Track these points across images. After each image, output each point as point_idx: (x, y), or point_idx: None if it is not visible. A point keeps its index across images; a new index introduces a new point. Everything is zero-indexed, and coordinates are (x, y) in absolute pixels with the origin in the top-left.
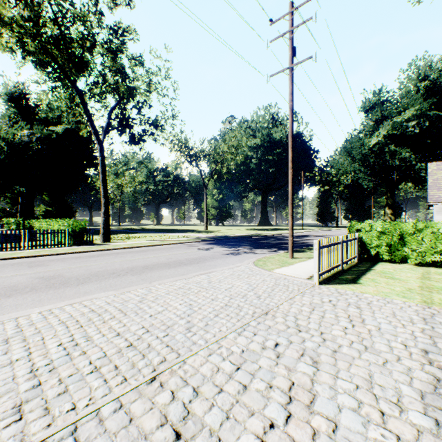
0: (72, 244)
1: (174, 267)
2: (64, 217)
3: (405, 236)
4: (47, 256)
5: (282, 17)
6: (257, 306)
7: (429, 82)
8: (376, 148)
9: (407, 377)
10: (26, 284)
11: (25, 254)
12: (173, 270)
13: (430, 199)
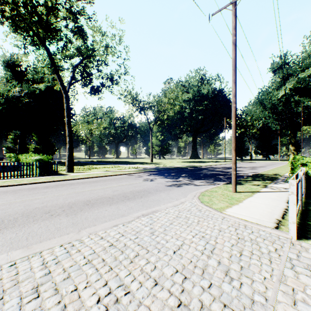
0: (39, 174)
1: (116, 203)
2: (48, 152)
3: None
4: (8, 187)
5: None
6: (235, 308)
7: None
8: (284, 99)
9: None
10: None
11: None
12: (114, 207)
13: None
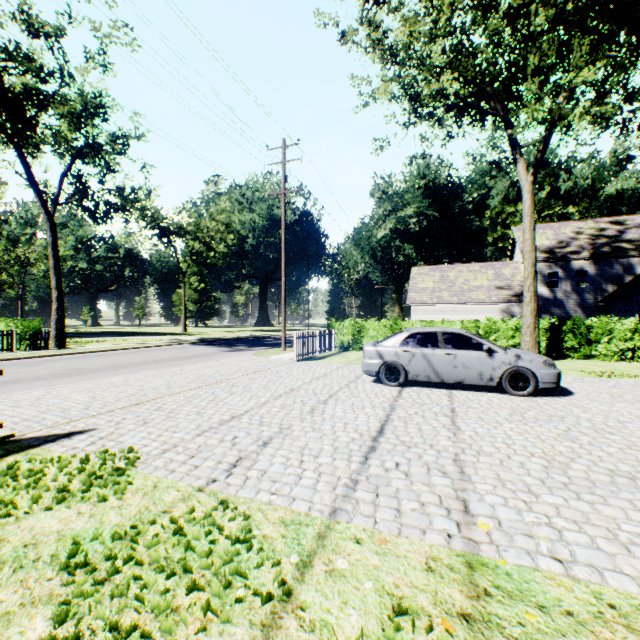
0: (23, 348)
1: (185, 360)
2: None
3: (363, 331)
4: (15, 360)
5: (277, 148)
6: (257, 369)
7: (428, 181)
8: (383, 242)
9: (312, 376)
10: (65, 372)
11: None
12: (186, 361)
13: (408, 301)
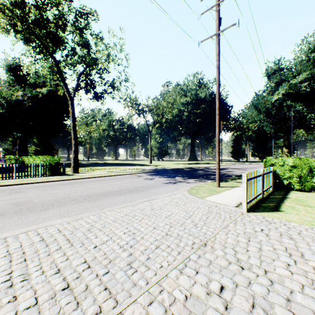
0: (49, 174)
1: (123, 194)
2: (49, 154)
3: (313, 169)
4: (27, 184)
5: None
6: (195, 235)
7: None
8: (277, 103)
9: None
10: None
11: (11, 182)
12: (122, 197)
13: None
